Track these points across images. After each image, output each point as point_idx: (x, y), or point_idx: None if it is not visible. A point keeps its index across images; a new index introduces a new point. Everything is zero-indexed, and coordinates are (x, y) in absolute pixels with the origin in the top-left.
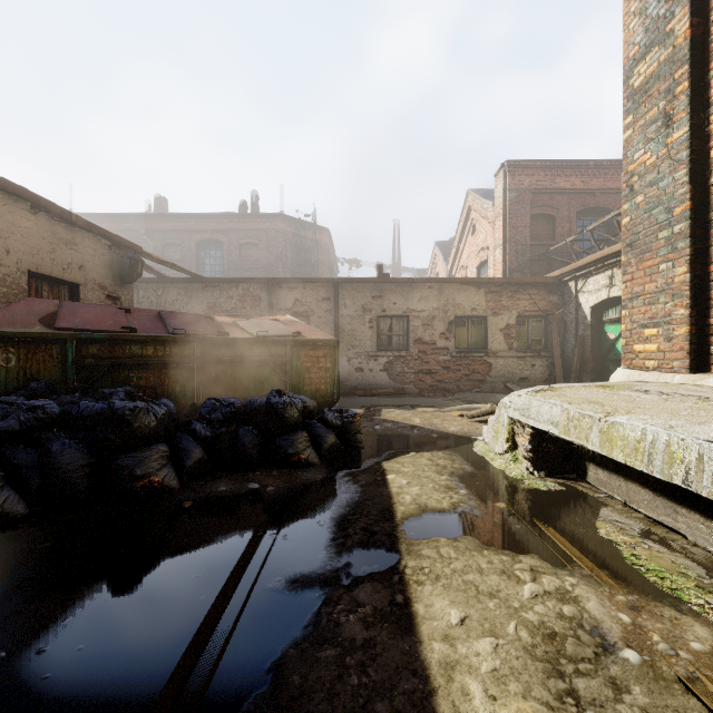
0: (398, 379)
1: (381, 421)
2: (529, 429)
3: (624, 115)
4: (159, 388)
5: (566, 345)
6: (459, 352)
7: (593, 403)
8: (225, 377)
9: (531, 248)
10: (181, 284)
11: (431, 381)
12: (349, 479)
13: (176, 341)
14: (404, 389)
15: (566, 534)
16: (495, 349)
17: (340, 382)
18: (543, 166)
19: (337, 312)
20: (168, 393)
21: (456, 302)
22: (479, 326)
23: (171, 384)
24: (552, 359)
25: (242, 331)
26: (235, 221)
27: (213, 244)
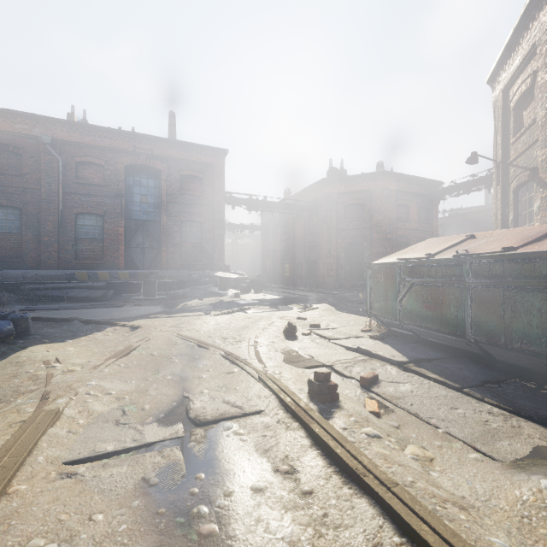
0: None
1: None
2: None
3: None
4: None
5: None
6: None
7: None
8: None
9: None
10: None
11: None
12: None
13: None
14: None
15: None
16: None
17: None
18: None
19: None
20: None
21: None
22: None
23: None
24: None
25: None
26: None
27: None
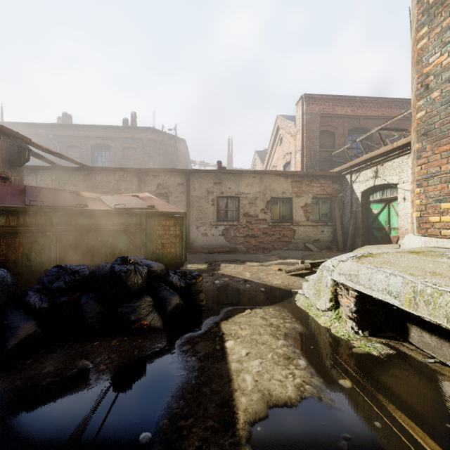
0: (232, 241)
1: (220, 276)
2: (354, 292)
3: (418, 28)
4: (12, 255)
5: (344, 218)
6: (274, 222)
7: (438, 275)
8: (83, 244)
9: (320, 153)
10: (70, 171)
11: (255, 242)
12: (188, 349)
13: (31, 212)
14: (236, 248)
15: (436, 436)
16: (297, 220)
17: (191, 243)
18: (327, 99)
19: (188, 193)
20: (22, 260)
21: (271, 188)
22: (287, 205)
23: (25, 252)
24: (334, 227)
25: (103, 204)
26: (119, 131)
27: (103, 147)
